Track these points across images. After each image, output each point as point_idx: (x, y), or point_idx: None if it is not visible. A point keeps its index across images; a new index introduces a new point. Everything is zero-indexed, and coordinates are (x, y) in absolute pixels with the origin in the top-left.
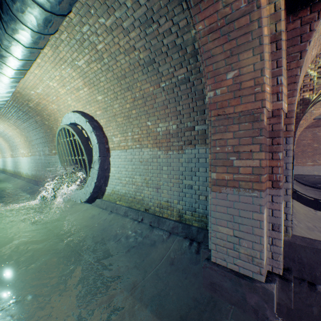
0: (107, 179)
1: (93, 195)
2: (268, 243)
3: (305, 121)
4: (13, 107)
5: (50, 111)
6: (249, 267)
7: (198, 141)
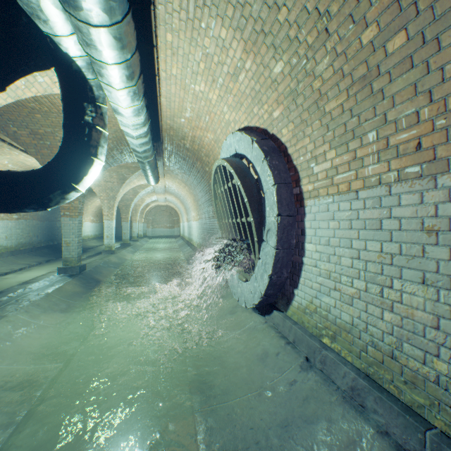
0: (296, 271)
1: (267, 300)
2: None
3: None
4: (173, 155)
5: (207, 146)
6: None
7: None
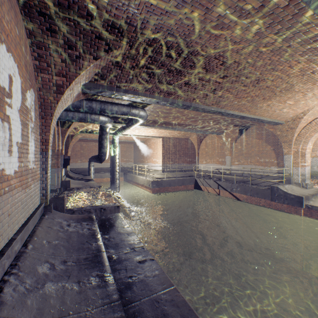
0: None
1: None
2: (57, 181)
3: (75, 140)
4: None
5: None
6: (52, 187)
7: None
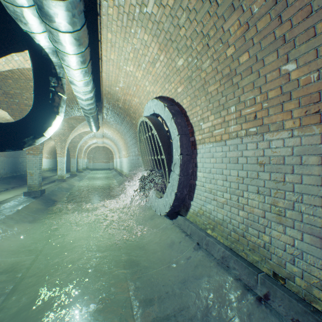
0: (192, 190)
1: (174, 209)
2: None
3: None
4: (110, 111)
5: (134, 107)
6: None
7: None
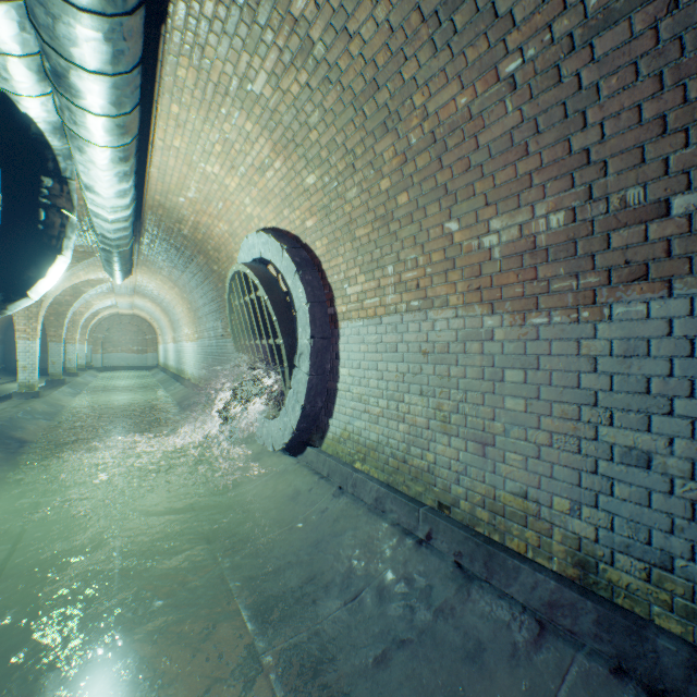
0: (332, 399)
1: (300, 437)
2: None
3: None
4: (159, 241)
5: (218, 239)
6: None
7: (692, 260)
